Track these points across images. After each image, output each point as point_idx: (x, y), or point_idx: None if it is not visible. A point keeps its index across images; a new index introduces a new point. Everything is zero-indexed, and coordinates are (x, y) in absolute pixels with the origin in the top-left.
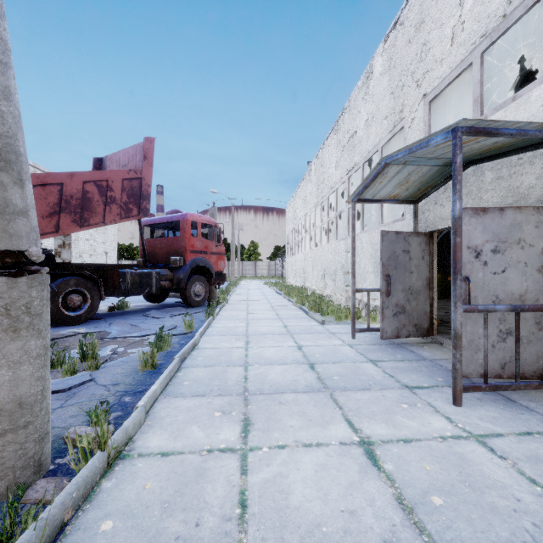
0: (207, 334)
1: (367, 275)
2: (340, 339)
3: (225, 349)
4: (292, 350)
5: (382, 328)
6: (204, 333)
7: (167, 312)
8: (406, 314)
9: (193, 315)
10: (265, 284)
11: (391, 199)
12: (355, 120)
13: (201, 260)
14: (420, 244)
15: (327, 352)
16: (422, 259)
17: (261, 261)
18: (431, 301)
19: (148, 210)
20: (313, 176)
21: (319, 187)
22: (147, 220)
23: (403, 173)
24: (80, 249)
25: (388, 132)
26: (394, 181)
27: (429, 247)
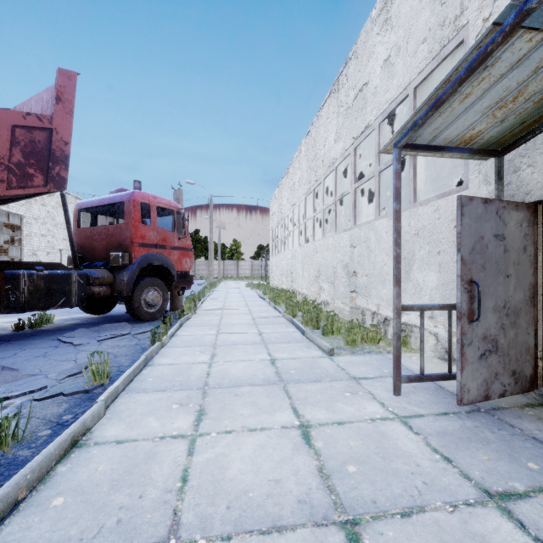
0: (132, 388)
1: (388, 278)
2: (375, 398)
3: (143, 448)
4: (291, 447)
5: (461, 384)
6: (130, 382)
7: (101, 331)
8: (500, 353)
9: (136, 336)
10: (247, 286)
11: (461, 146)
12: (367, 66)
13: (156, 257)
14: (520, 224)
15: (369, 452)
16: (524, 251)
17: (244, 261)
18: (535, 327)
19: (63, 180)
20: (303, 158)
21: (311, 169)
22: (82, 202)
23: (526, 66)
24: (33, 245)
25: (428, 61)
26: (494, 93)
27: (534, 230)
